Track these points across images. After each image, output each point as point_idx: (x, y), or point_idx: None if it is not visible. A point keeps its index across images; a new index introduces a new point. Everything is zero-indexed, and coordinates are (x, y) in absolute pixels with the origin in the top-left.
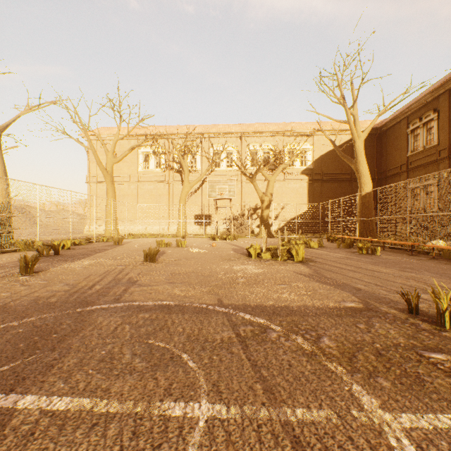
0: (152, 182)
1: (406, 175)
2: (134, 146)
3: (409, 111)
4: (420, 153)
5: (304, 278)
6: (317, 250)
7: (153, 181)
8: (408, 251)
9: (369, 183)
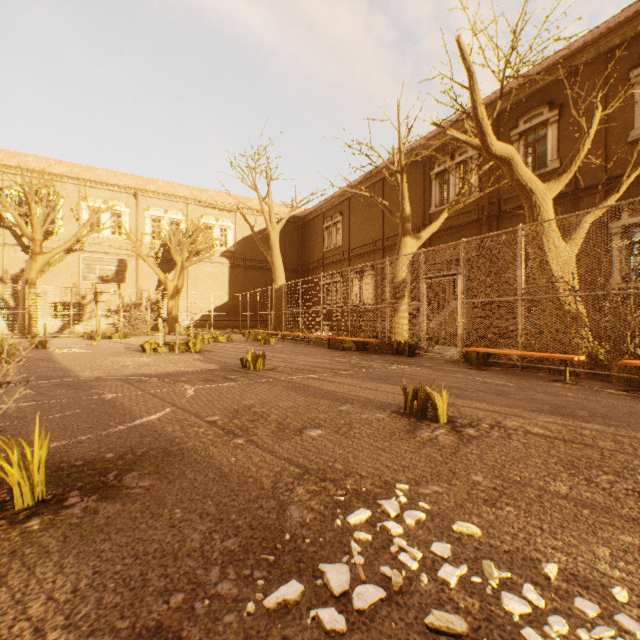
0: None
1: (323, 270)
2: None
3: (324, 208)
4: (332, 251)
5: (192, 361)
6: (224, 344)
7: None
8: (301, 341)
9: (283, 277)
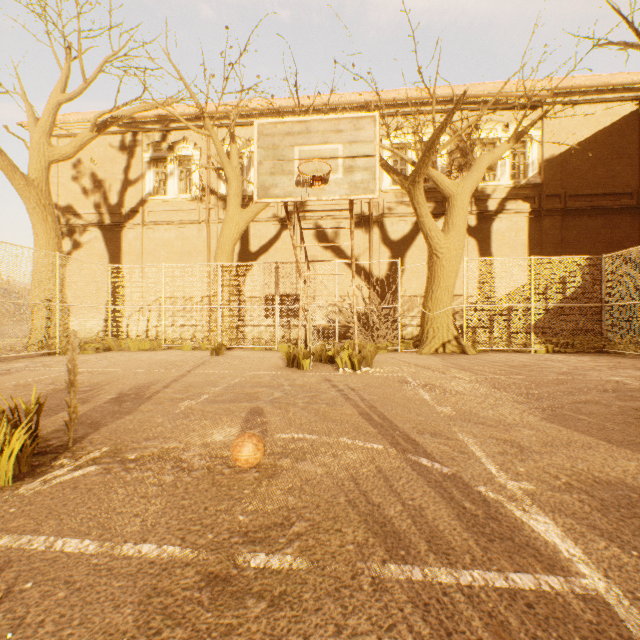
0: (173, 225)
1: None
2: (105, 122)
3: None
4: None
5: None
6: None
7: (175, 221)
8: None
9: None
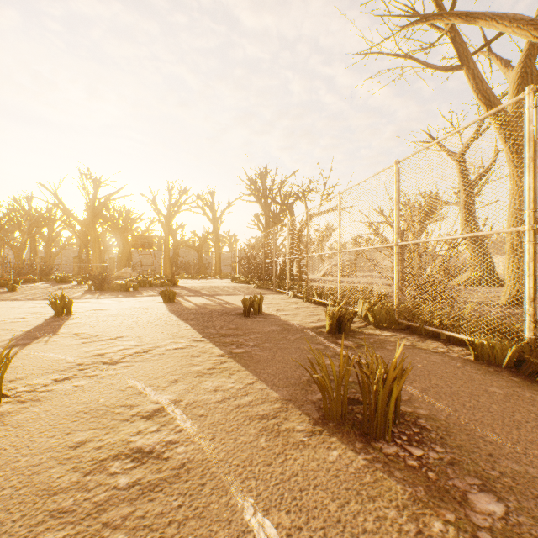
0: None
1: None
2: None
3: None
4: None
5: None
6: None
7: None
8: None
9: None
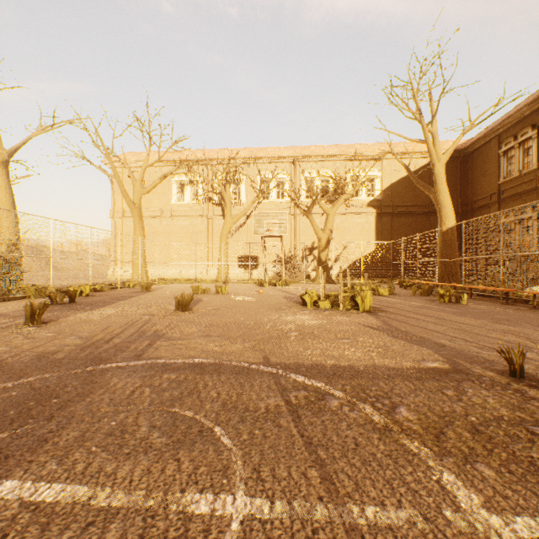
0: (188, 217)
1: (498, 206)
2: (166, 174)
3: (501, 128)
4: (515, 180)
5: (373, 331)
6: (387, 298)
7: (189, 216)
8: (501, 300)
9: (452, 216)
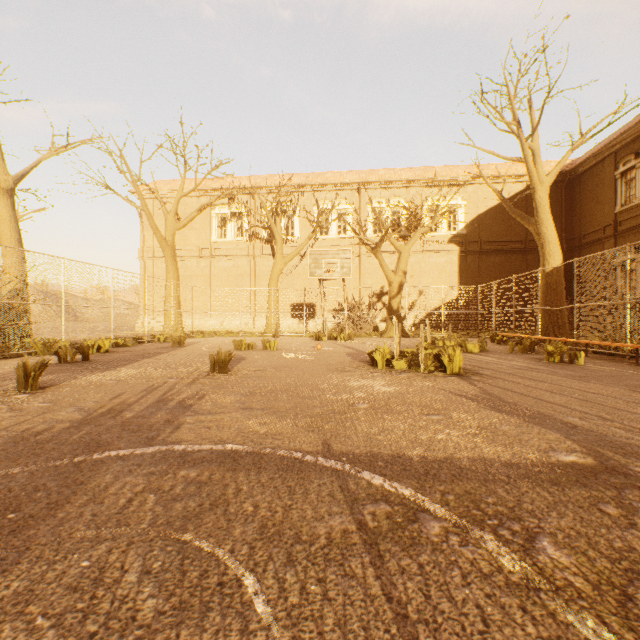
0: (231, 257)
1: (614, 241)
2: (204, 206)
3: (617, 144)
4: (636, 208)
5: (469, 403)
6: (479, 356)
7: (233, 255)
8: (628, 359)
9: (558, 253)
